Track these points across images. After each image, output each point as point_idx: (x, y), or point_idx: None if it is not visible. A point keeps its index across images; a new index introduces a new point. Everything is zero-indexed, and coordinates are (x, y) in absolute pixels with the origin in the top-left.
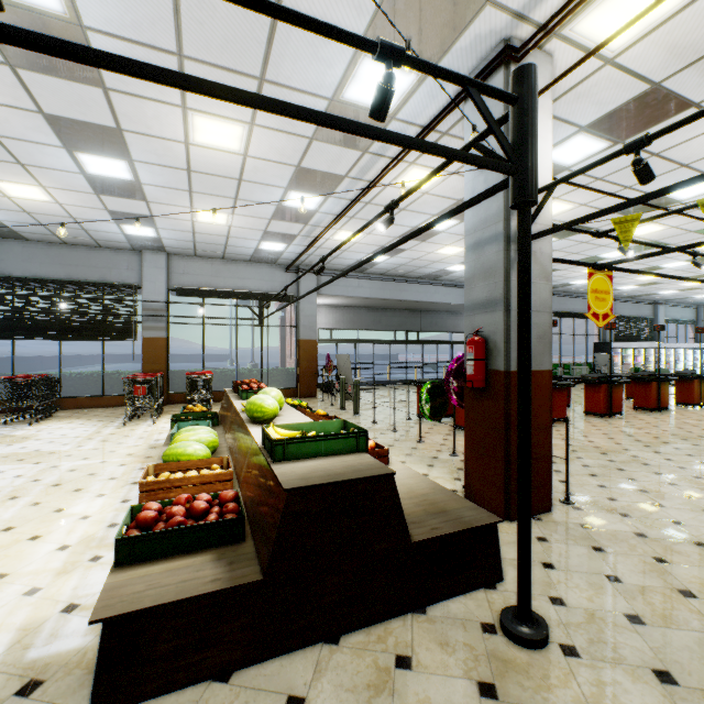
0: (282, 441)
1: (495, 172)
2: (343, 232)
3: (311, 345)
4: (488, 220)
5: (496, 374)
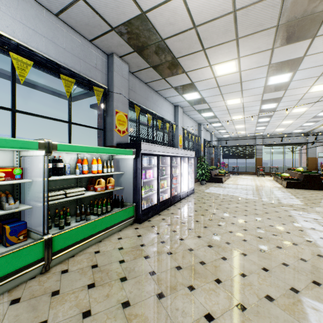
0: (303, 171)
1: None
2: None
3: (313, 159)
4: None
5: None
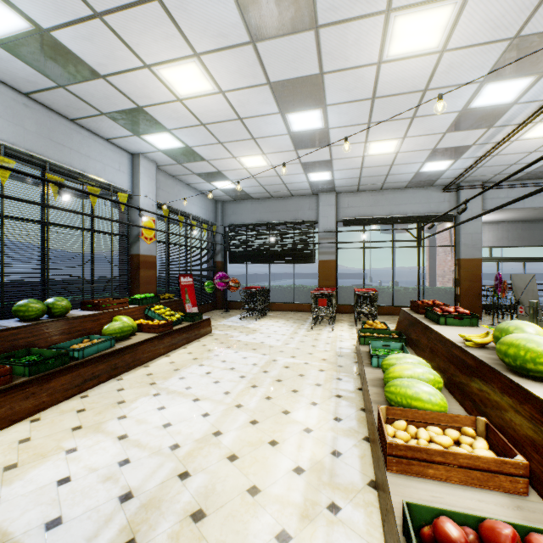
0: None
1: None
2: (542, 125)
3: (474, 265)
4: None
5: None
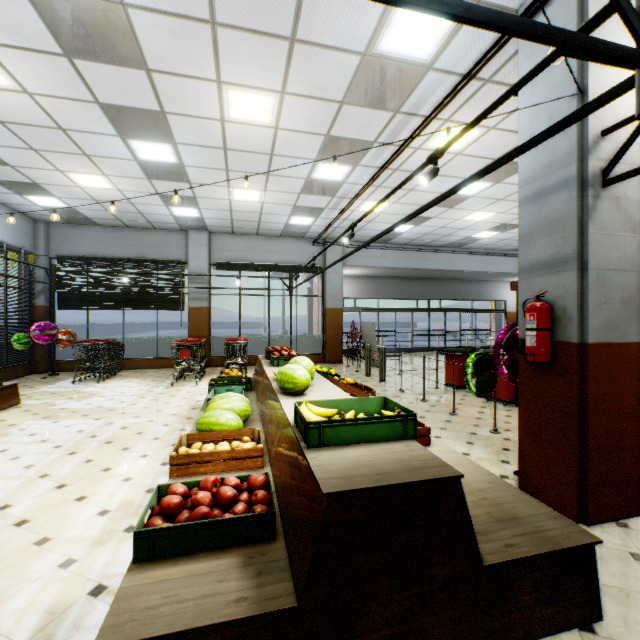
0: (317, 424)
1: (619, 63)
2: (369, 203)
3: (337, 314)
4: (554, 164)
5: (566, 346)
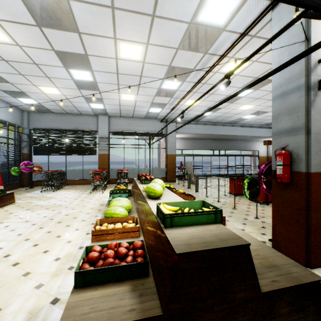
0: (170, 215)
1: None
2: (190, 100)
3: (173, 157)
4: (292, 78)
5: (298, 174)
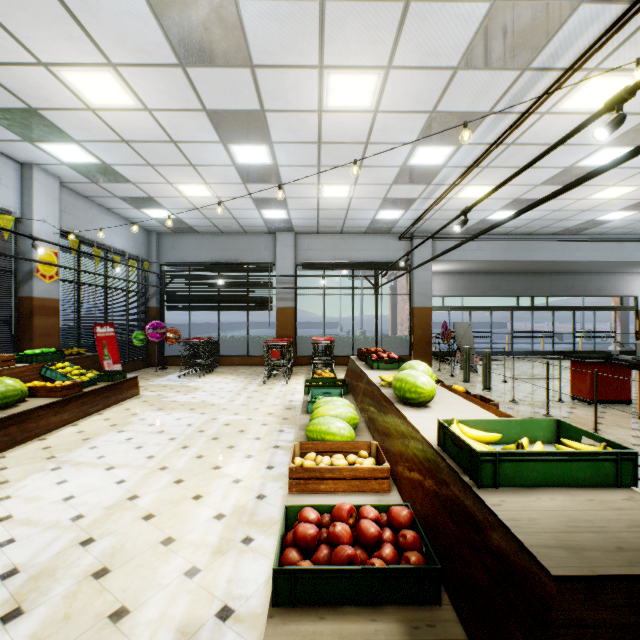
0: (490, 456)
1: None
2: (470, 188)
3: (426, 313)
4: None
5: None
